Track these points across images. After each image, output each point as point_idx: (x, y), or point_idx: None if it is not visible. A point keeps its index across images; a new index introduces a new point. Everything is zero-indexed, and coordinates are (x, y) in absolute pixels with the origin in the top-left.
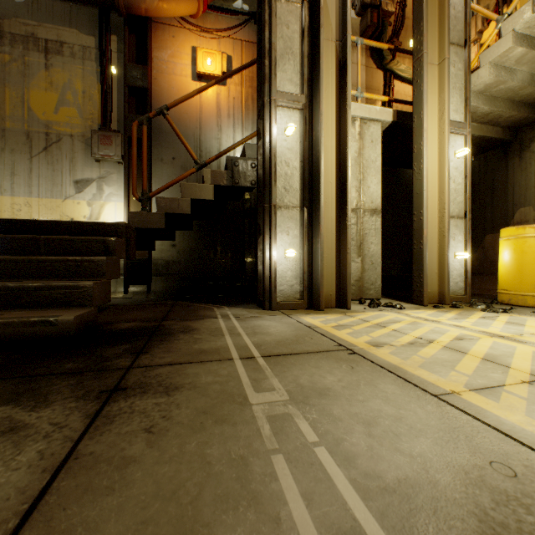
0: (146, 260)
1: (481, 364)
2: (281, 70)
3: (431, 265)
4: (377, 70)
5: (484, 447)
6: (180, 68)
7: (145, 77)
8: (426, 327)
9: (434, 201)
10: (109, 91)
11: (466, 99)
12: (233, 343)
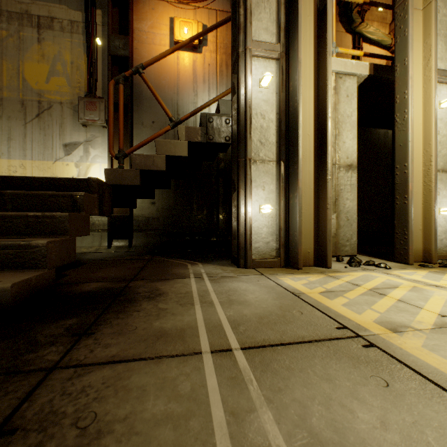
0: (128, 217)
1: None
2: (256, 19)
3: (415, 221)
4: (346, 34)
5: None
6: (159, 38)
7: (126, 46)
8: (437, 296)
9: (418, 153)
10: (95, 61)
11: None
12: (203, 320)
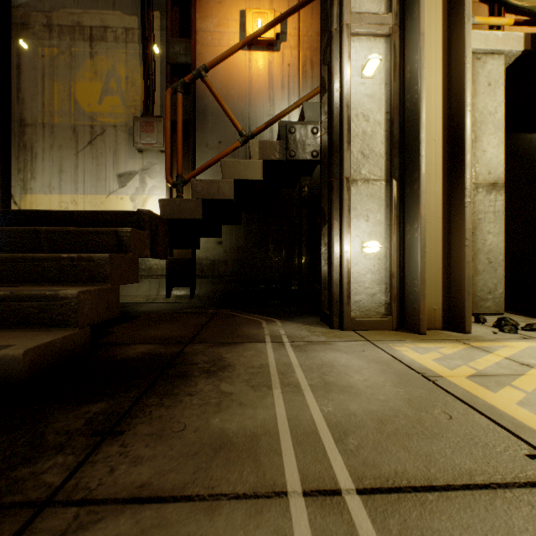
0: (189, 259)
1: None
2: None
3: None
4: (479, 4)
5: None
6: (227, 38)
7: (188, 51)
8: None
9: None
10: (152, 73)
11: None
12: (287, 419)
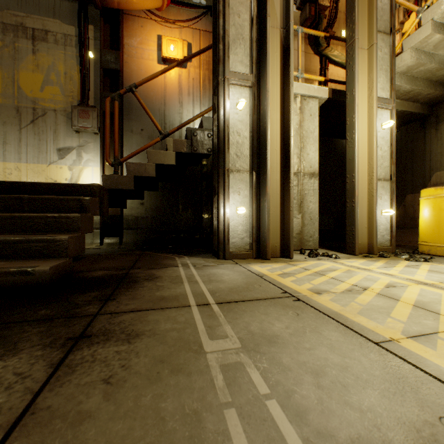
0: (119, 216)
1: (414, 310)
2: (233, 53)
3: (362, 220)
4: (314, 56)
5: (431, 400)
6: (148, 54)
7: (117, 60)
8: (360, 275)
9: (364, 165)
10: (87, 72)
11: (391, 79)
12: (191, 291)
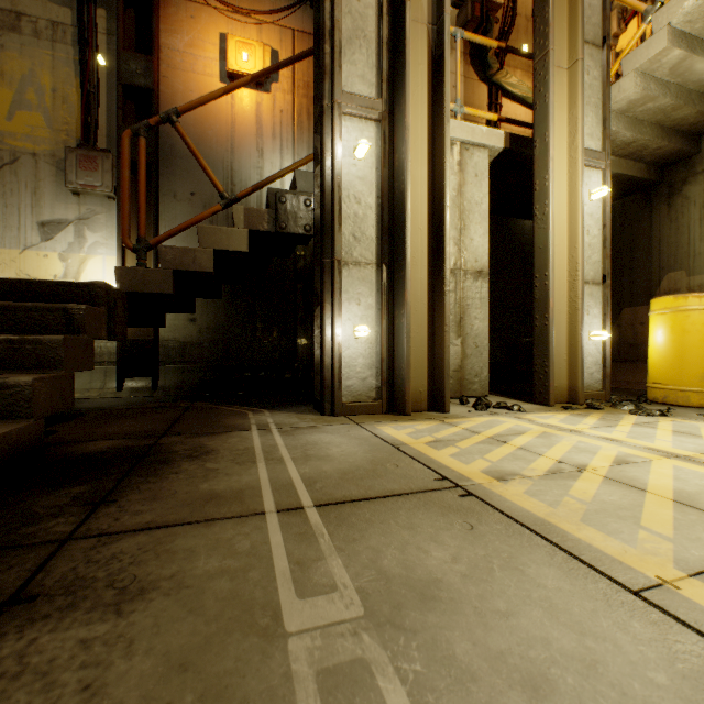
0: (151, 341)
1: (679, 512)
2: (348, 61)
3: (559, 349)
4: (479, 83)
5: None
6: (203, 64)
7: (148, 72)
8: (566, 441)
9: (562, 259)
10: (94, 91)
11: (605, 120)
12: (269, 479)
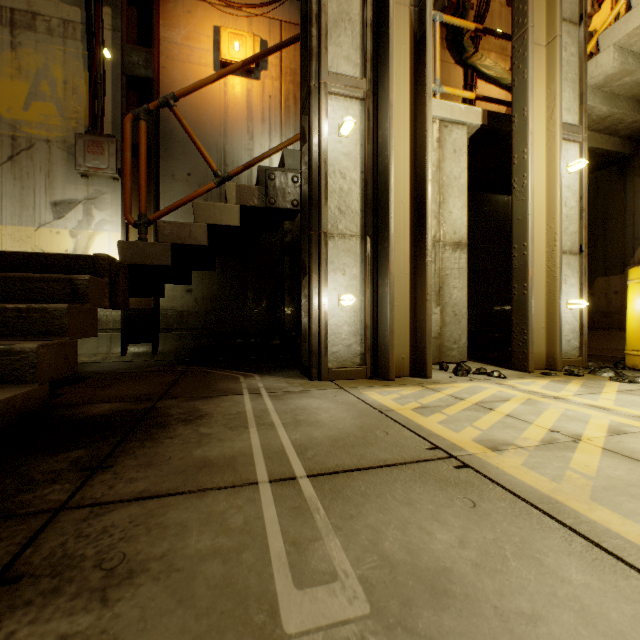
0: (151, 310)
1: None
2: (334, 43)
3: (537, 317)
4: (455, 66)
5: None
6: (198, 55)
7: (149, 63)
8: (553, 409)
9: (540, 230)
10: (101, 82)
11: (582, 95)
12: (261, 445)
